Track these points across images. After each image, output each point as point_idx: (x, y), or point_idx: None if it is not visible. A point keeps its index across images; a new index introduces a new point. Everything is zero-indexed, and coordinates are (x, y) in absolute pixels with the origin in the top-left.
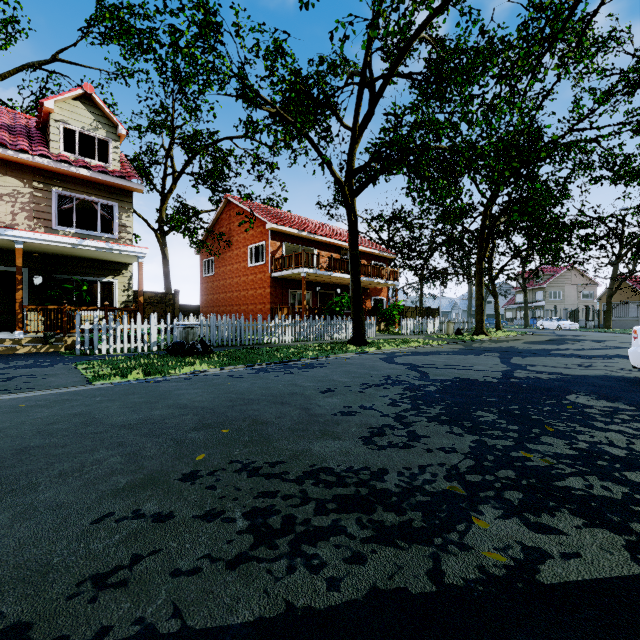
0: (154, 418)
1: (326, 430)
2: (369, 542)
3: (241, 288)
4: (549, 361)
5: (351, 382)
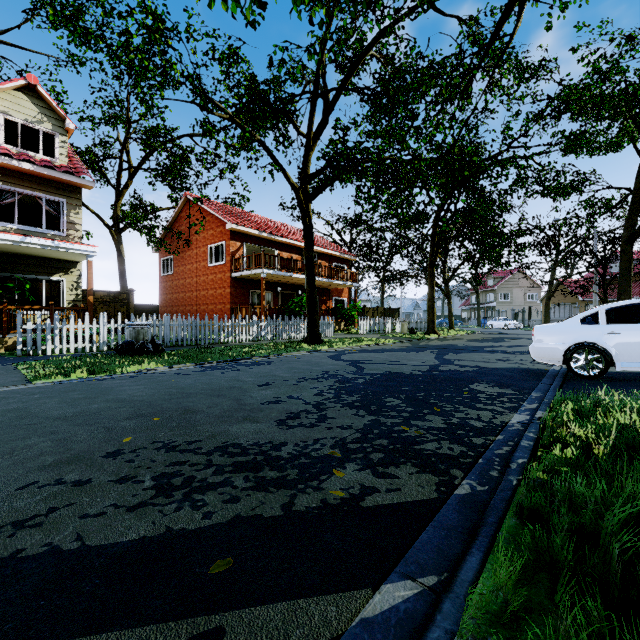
0: (90, 411)
1: (249, 416)
2: (247, 490)
3: (201, 288)
4: (477, 356)
5: (290, 377)
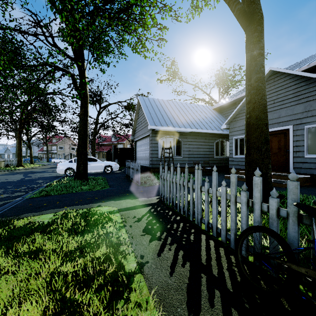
0: None
1: None
2: None
3: None
4: (41, 174)
5: None
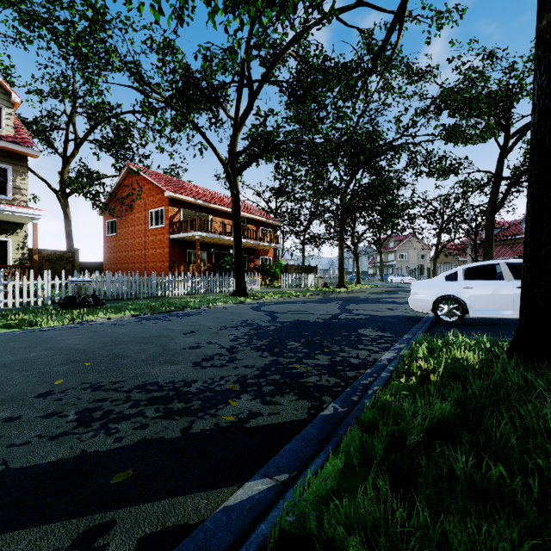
0: (28, 358)
1: (170, 359)
2: (156, 418)
3: (142, 247)
4: (372, 306)
5: (214, 325)
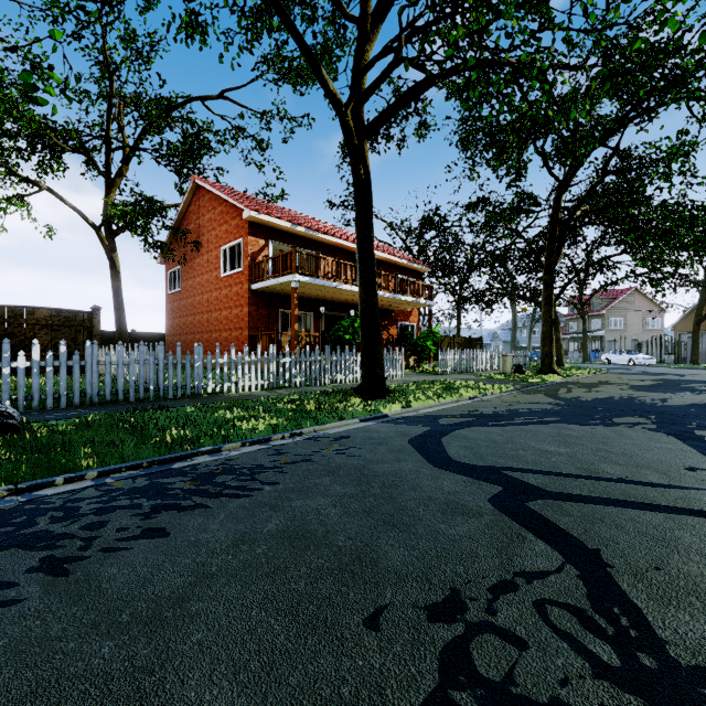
0: None
1: None
2: None
3: (212, 308)
4: None
5: None
